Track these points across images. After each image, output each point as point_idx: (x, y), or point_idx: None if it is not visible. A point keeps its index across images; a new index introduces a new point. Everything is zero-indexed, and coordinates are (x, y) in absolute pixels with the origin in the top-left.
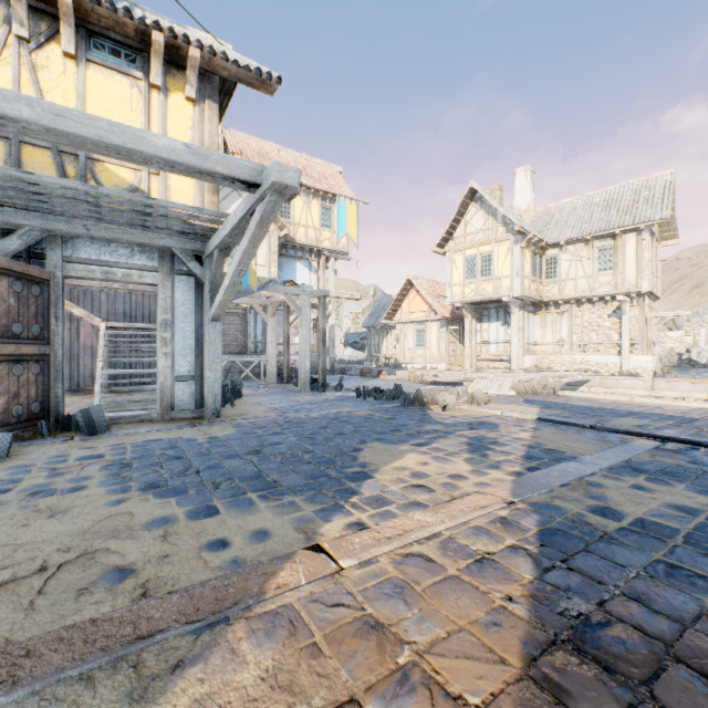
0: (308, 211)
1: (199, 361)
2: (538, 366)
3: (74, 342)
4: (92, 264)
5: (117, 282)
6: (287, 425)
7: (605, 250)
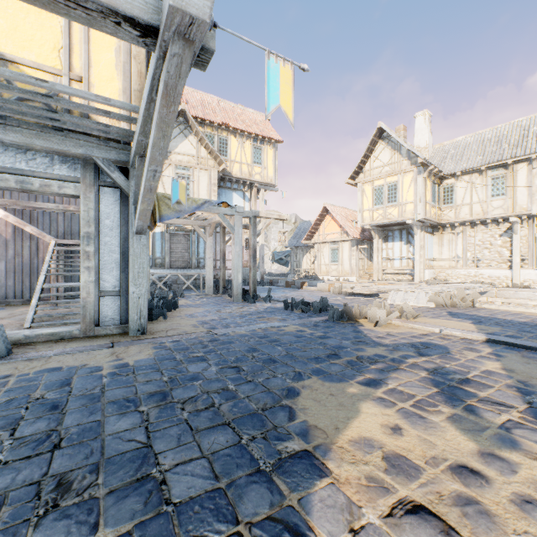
0: (242, 150)
1: (125, 275)
2: (437, 279)
3: (34, 258)
4: (5, 172)
5: (37, 193)
6: (211, 346)
7: (498, 178)
